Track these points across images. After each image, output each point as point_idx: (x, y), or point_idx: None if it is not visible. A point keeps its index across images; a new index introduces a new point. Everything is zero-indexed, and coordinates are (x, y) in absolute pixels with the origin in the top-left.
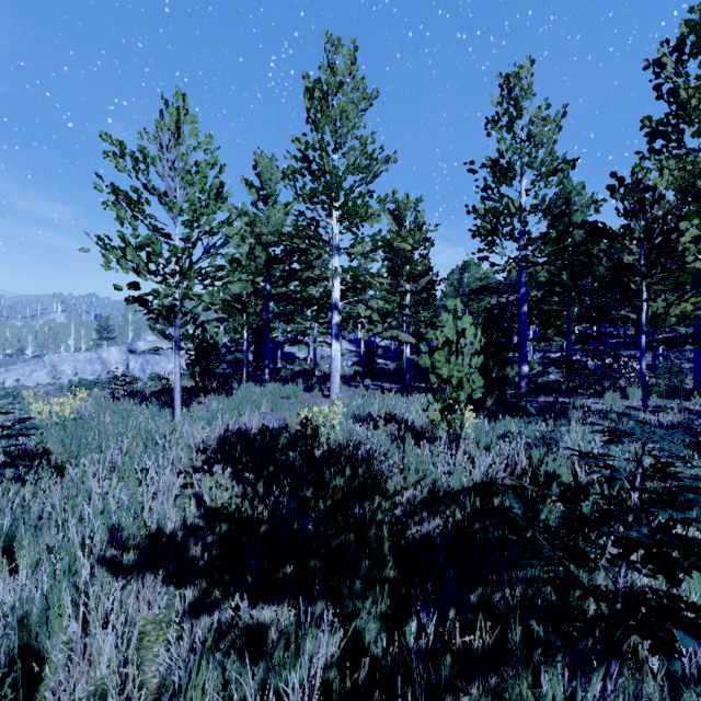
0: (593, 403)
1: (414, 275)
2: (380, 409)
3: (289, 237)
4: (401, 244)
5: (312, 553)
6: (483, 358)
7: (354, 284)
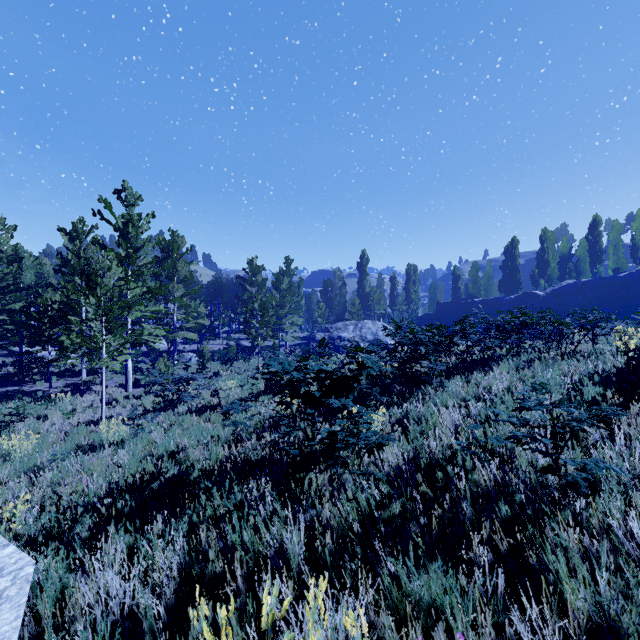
0: (31, 387)
1: None
2: None
3: None
4: None
5: None
6: None
7: None
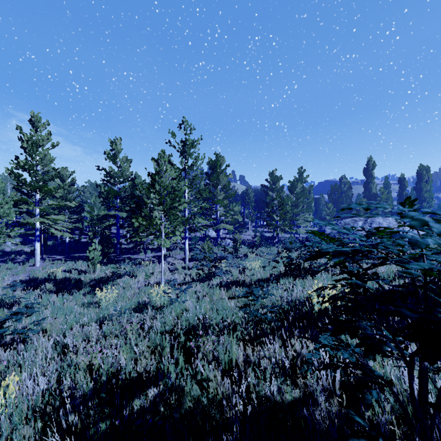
0: (137, 256)
1: (71, 207)
2: (68, 267)
3: (16, 200)
4: (70, 204)
5: (78, 286)
6: (103, 247)
7: (39, 211)
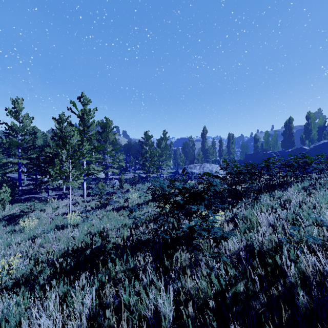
0: (40, 195)
1: None
2: None
3: None
4: None
5: None
6: (8, 189)
7: None
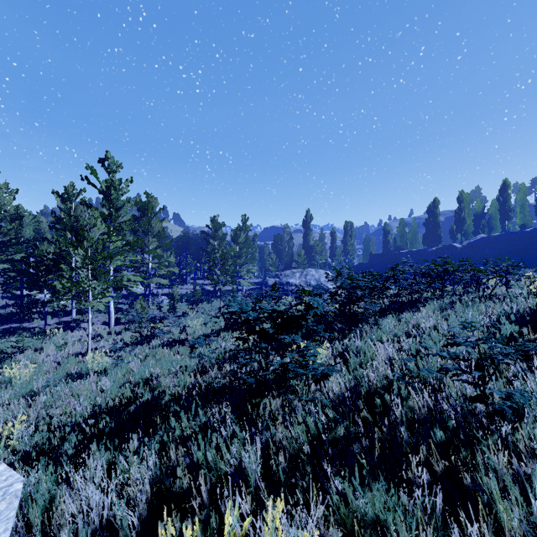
0: (30, 324)
1: None
2: None
3: None
4: None
5: None
6: None
7: None
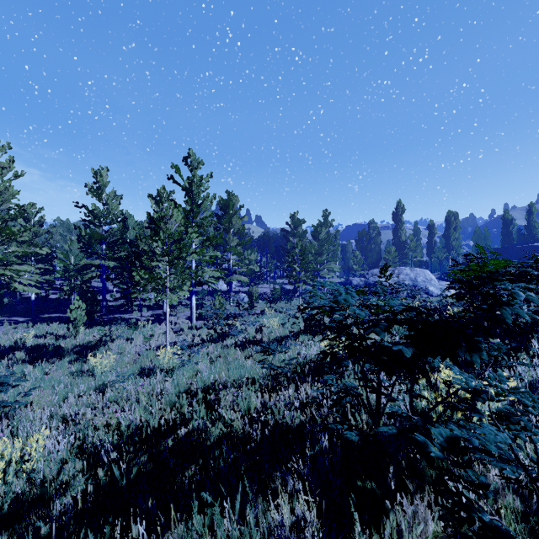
0: (130, 315)
1: (40, 254)
2: (39, 331)
3: None
4: (40, 251)
5: (59, 353)
6: (86, 305)
7: None
